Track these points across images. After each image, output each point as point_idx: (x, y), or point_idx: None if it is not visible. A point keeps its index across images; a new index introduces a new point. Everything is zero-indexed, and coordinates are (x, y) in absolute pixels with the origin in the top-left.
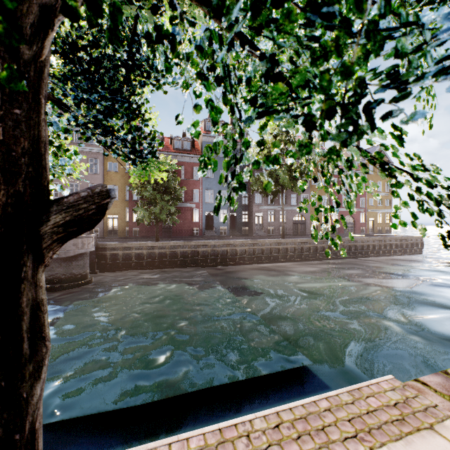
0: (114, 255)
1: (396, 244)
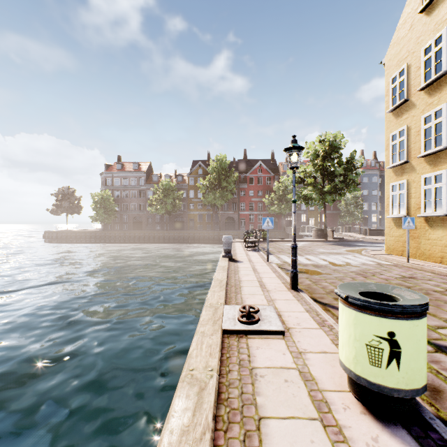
0: None
1: None
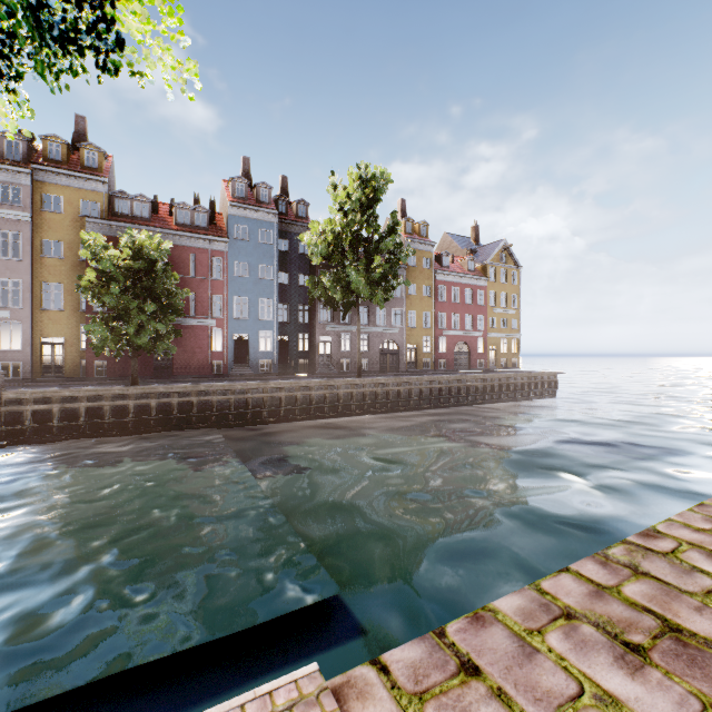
0: (42, 412)
1: (522, 383)
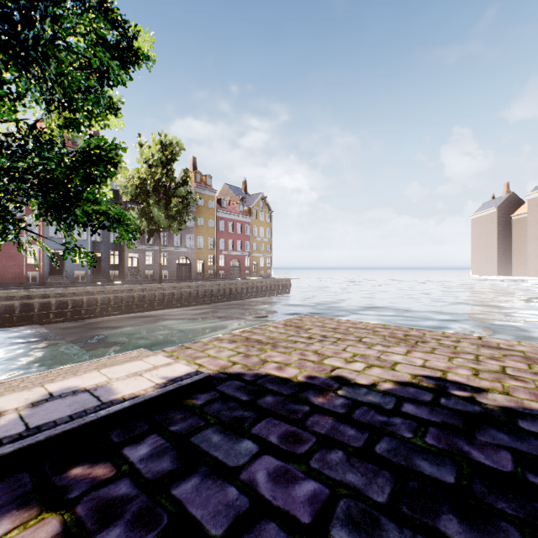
0: None
1: (270, 285)
